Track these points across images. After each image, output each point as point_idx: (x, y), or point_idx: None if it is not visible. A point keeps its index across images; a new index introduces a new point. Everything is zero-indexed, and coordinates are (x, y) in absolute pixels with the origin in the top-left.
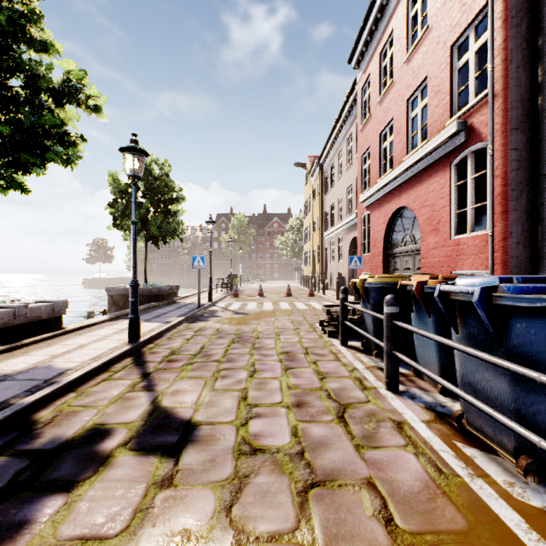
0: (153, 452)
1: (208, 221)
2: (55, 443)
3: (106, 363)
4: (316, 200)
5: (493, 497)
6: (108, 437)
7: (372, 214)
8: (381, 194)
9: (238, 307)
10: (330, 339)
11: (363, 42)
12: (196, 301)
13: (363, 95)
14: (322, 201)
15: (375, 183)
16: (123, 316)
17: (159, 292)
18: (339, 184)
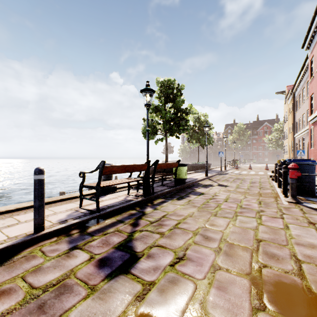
0: (221, 186)
1: (224, 137)
2: (205, 184)
3: (203, 179)
4: (290, 114)
5: (280, 194)
6: (213, 185)
7: (314, 128)
8: (316, 119)
9: (237, 172)
10: (272, 181)
11: (309, 40)
12: (219, 170)
13: (311, 64)
14: (294, 115)
15: (315, 112)
16: (197, 172)
17: (204, 165)
18: (302, 107)
